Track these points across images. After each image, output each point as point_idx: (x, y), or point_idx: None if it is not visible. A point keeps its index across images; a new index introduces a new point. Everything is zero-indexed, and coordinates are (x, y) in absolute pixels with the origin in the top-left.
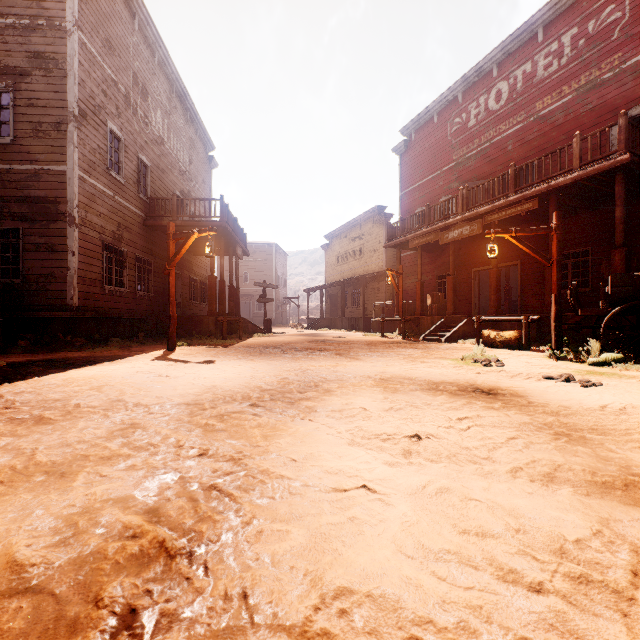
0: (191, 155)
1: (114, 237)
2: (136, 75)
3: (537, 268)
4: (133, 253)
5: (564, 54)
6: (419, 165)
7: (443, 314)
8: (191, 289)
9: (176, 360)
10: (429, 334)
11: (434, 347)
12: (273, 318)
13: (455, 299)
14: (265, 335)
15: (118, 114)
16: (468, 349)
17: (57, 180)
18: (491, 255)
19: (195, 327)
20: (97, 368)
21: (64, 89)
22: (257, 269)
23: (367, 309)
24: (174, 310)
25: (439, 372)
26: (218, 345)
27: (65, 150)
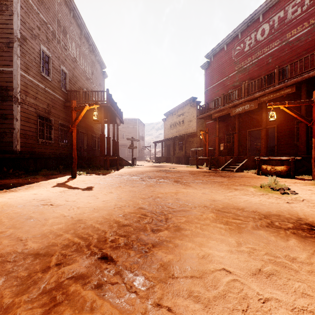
0: (93, 70)
1: (45, 111)
2: (59, 21)
3: (287, 129)
4: (57, 121)
5: (305, 4)
6: (215, 74)
7: (230, 155)
8: (93, 141)
9: (70, 187)
10: (225, 167)
11: (232, 175)
12: (137, 157)
13: (239, 147)
14: (132, 167)
15: (47, 41)
16: (254, 177)
17: (7, 76)
18: (272, 119)
19: (92, 162)
20: (10, 195)
21: (11, 22)
22: (129, 132)
23: (186, 152)
24: (75, 153)
25: (257, 201)
26: (103, 173)
27: (12, 58)
